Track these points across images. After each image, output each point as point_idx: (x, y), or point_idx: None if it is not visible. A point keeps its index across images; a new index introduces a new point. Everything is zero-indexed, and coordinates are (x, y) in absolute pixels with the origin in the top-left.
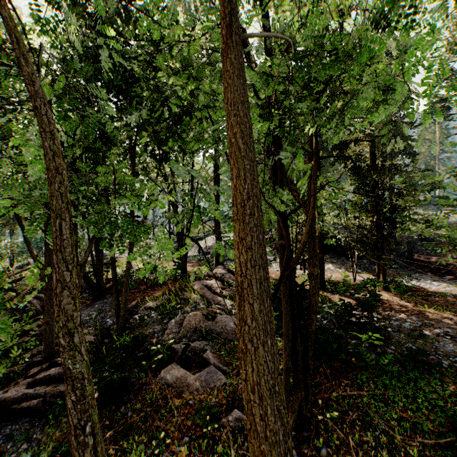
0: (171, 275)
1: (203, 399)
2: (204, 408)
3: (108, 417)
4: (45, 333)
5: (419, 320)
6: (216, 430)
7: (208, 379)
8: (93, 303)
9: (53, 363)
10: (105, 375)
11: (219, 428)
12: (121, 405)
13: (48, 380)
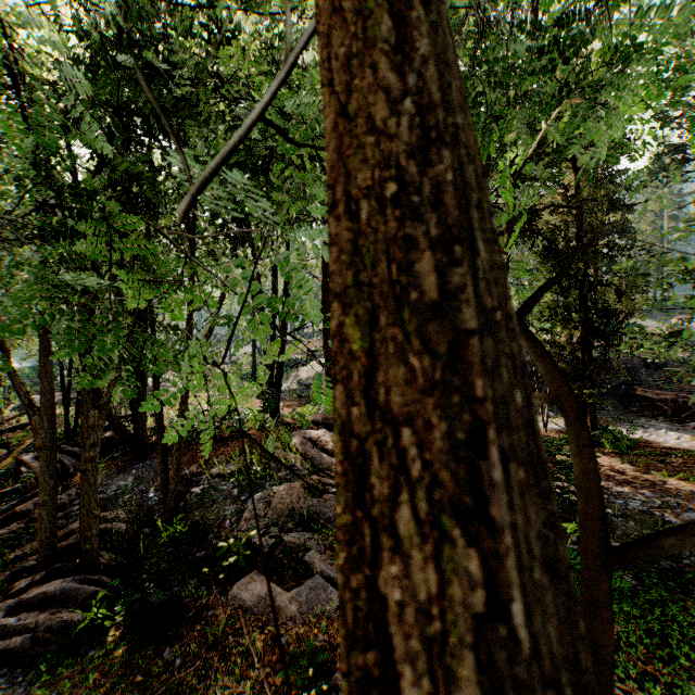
0: (254, 421)
1: (302, 635)
2: (304, 653)
3: (142, 667)
4: (40, 522)
5: (656, 497)
6: (325, 694)
7: (311, 600)
8: (130, 466)
9: (54, 572)
10: (136, 596)
11: (330, 690)
12: (164, 646)
13: (43, 601)
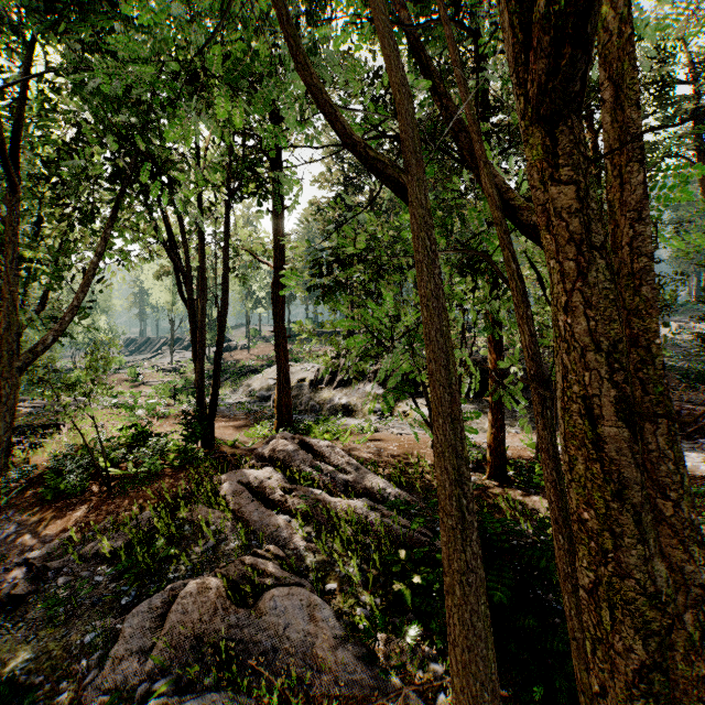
0: (176, 453)
1: None
2: None
3: None
4: None
5: None
6: None
7: None
8: None
9: None
10: None
11: None
12: None
13: None
